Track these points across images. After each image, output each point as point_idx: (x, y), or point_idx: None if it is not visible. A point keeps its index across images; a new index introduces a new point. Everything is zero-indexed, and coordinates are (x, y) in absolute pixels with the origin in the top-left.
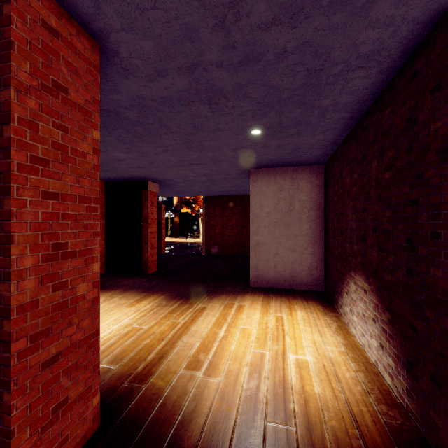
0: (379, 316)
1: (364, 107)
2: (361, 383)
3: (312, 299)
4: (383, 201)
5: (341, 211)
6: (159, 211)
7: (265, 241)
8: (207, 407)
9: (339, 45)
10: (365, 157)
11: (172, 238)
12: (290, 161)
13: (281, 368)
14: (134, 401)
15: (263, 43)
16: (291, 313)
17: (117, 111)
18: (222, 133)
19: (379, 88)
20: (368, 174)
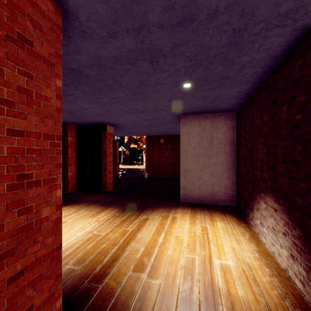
0: (290, 232)
1: (275, 63)
2: (276, 287)
3: (228, 213)
4: (293, 138)
5: (251, 146)
6: (114, 146)
7: (192, 169)
8: (150, 308)
9: (263, 3)
10: (275, 103)
11: (124, 165)
12: (211, 109)
13: (208, 272)
14: (91, 300)
15: (198, 3)
16: (213, 224)
17: (81, 70)
18: (161, 87)
19: (290, 45)
20: (278, 116)
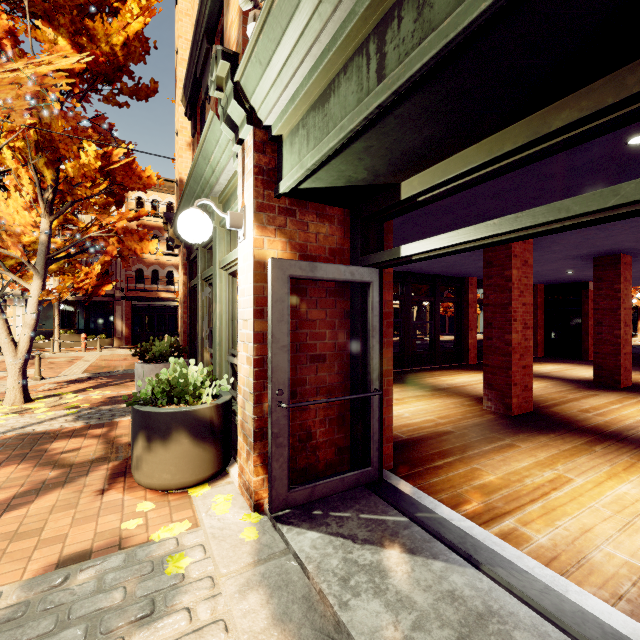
0: None
1: None
2: None
3: None
4: None
5: None
6: None
7: None
8: None
9: None
10: None
11: None
12: None
13: None
14: None
15: None
16: None
17: None
18: None
19: None
20: None
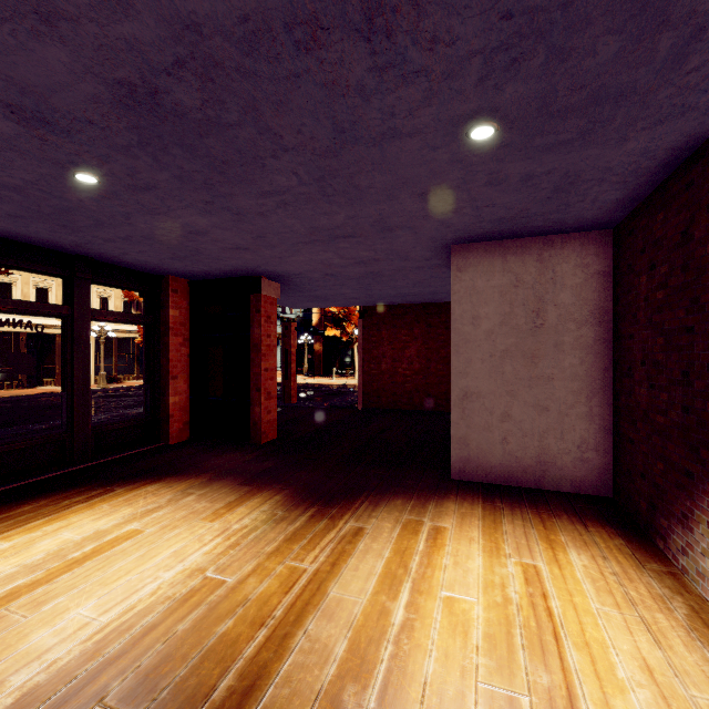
0: None
1: None
2: None
3: (594, 519)
4: None
5: (684, 323)
6: (286, 332)
7: (483, 390)
8: None
9: None
10: None
11: (310, 377)
12: (541, 222)
13: None
14: None
15: None
16: (556, 559)
17: (152, 87)
18: (400, 145)
19: None
20: None
